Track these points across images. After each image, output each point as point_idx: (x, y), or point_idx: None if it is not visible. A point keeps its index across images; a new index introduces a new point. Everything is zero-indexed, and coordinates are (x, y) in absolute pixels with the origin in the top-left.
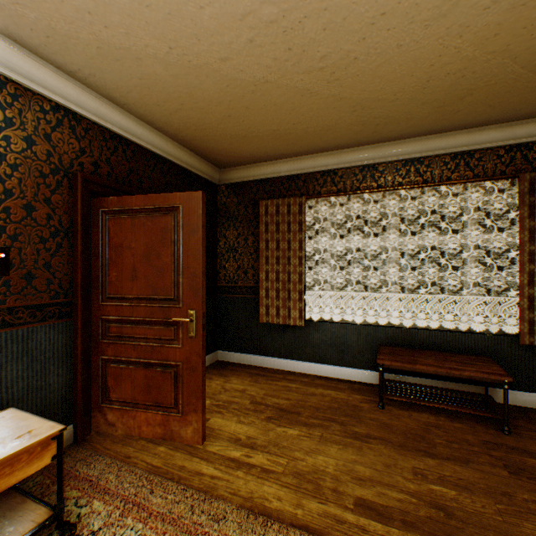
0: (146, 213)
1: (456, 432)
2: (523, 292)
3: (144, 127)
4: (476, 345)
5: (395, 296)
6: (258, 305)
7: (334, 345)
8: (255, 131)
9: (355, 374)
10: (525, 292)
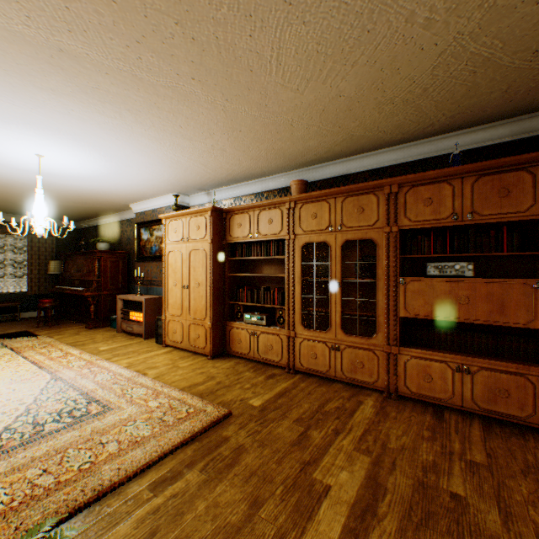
0: None
1: (1, 324)
2: (30, 276)
3: None
4: (12, 298)
5: None
6: None
7: None
8: None
9: None
10: (31, 276)
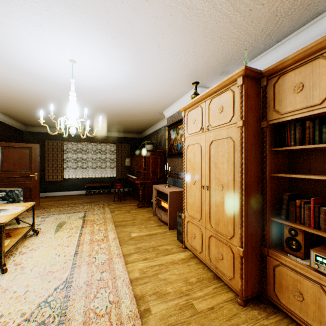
0: (19, 148)
1: (101, 196)
2: (117, 168)
3: (8, 118)
4: (109, 180)
5: (91, 170)
6: (44, 175)
7: (73, 185)
8: (49, 123)
9: (80, 192)
10: (117, 168)
